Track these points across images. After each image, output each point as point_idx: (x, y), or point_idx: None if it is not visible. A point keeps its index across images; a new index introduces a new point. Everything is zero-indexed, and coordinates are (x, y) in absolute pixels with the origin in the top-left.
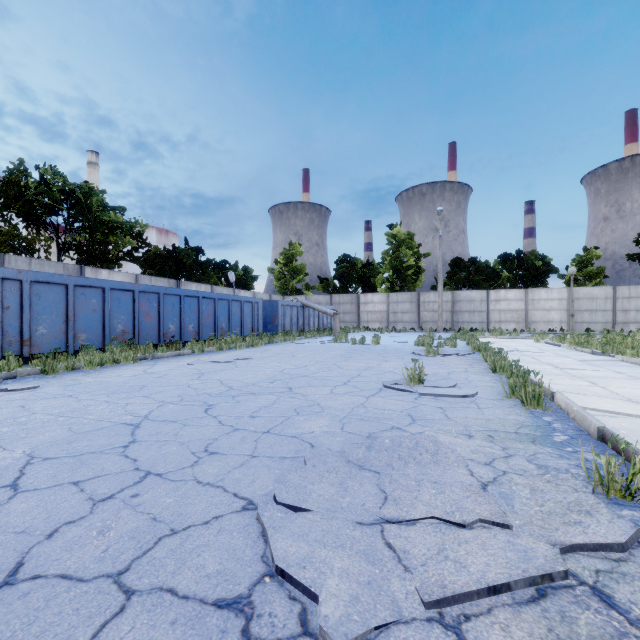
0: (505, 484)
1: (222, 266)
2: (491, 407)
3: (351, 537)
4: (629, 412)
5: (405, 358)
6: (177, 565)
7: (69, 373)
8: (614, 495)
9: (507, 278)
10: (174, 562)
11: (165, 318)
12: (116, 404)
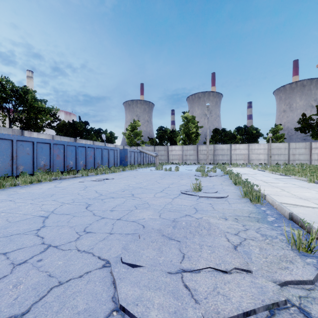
0: (246, 246)
1: (99, 131)
2: (235, 203)
3: (164, 282)
4: (302, 204)
5: (191, 178)
6: (60, 306)
7: (12, 187)
8: (302, 250)
9: (239, 138)
10: (58, 304)
11: (67, 158)
12: (36, 205)
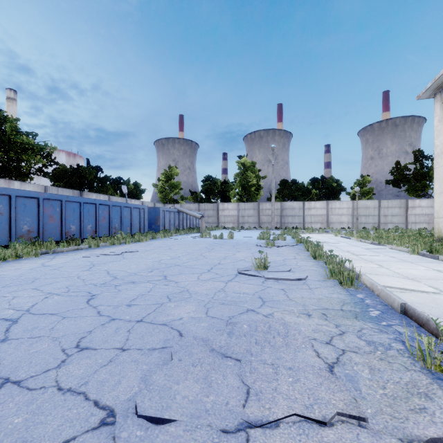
0: (347, 364)
1: (117, 181)
2: (319, 287)
3: None
4: (412, 288)
5: (252, 249)
6: None
7: None
8: (434, 369)
9: (315, 194)
10: None
11: (67, 220)
12: (2, 298)
